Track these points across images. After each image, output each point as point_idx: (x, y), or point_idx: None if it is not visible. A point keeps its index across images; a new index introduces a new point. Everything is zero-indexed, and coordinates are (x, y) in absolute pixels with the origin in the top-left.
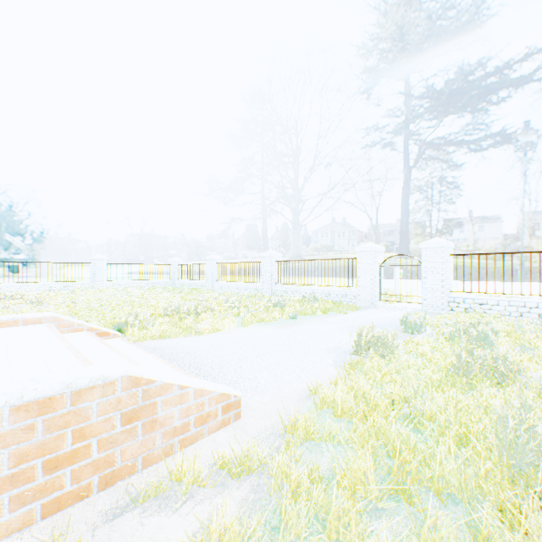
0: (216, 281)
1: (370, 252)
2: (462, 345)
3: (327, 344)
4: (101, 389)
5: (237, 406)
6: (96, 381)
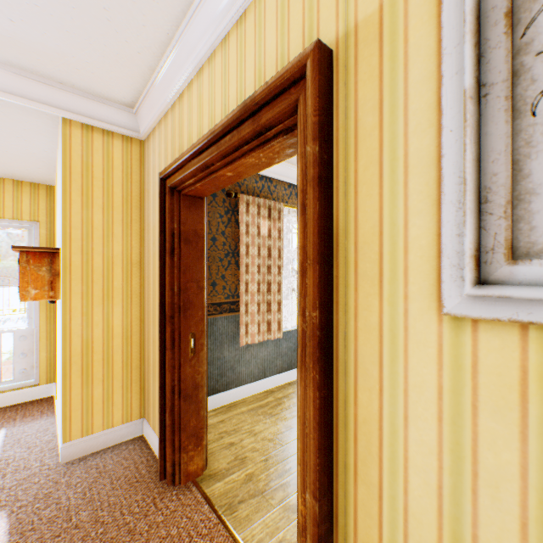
0: None
1: None
2: None
3: None
4: None
5: None
6: None
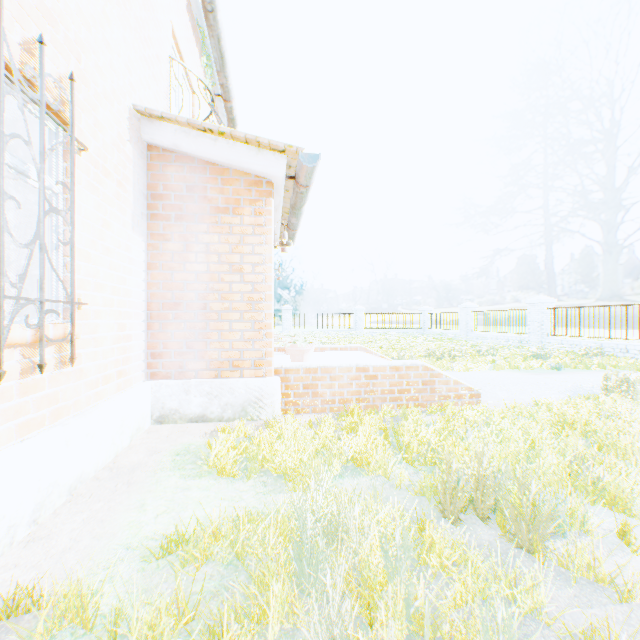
0: (470, 331)
1: None
2: None
3: (576, 386)
4: (414, 368)
5: (478, 397)
6: (413, 364)
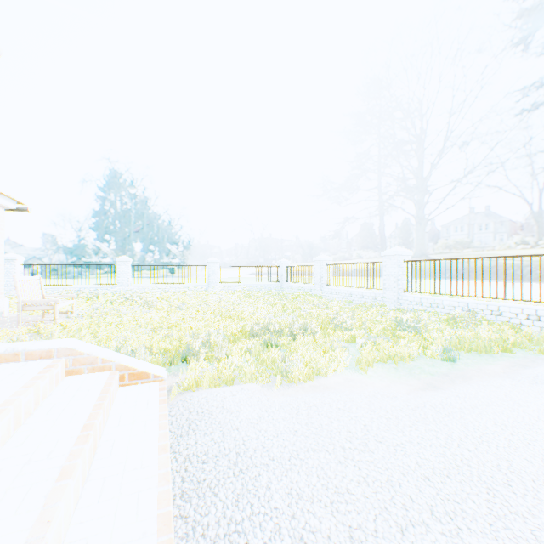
0: (325, 285)
1: None
2: None
3: None
4: None
5: None
6: None
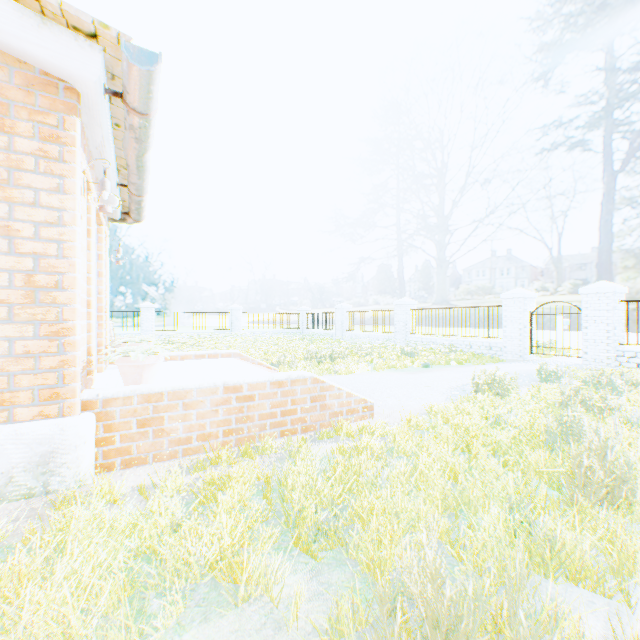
0: (345, 331)
1: (518, 299)
2: (575, 386)
3: (451, 385)
4: (301, 381)
5: (371, 409)
6: (300, 377)
